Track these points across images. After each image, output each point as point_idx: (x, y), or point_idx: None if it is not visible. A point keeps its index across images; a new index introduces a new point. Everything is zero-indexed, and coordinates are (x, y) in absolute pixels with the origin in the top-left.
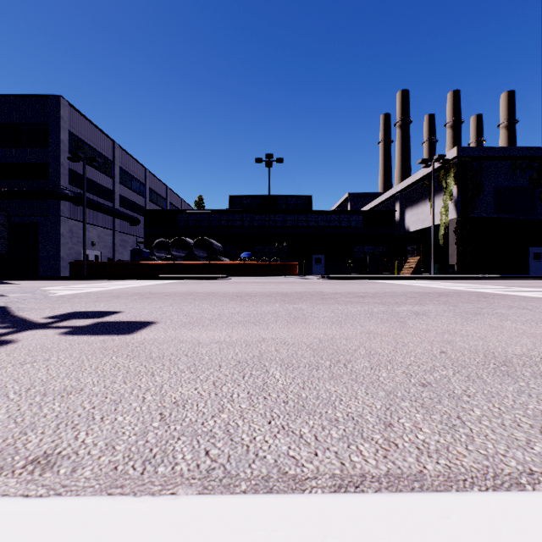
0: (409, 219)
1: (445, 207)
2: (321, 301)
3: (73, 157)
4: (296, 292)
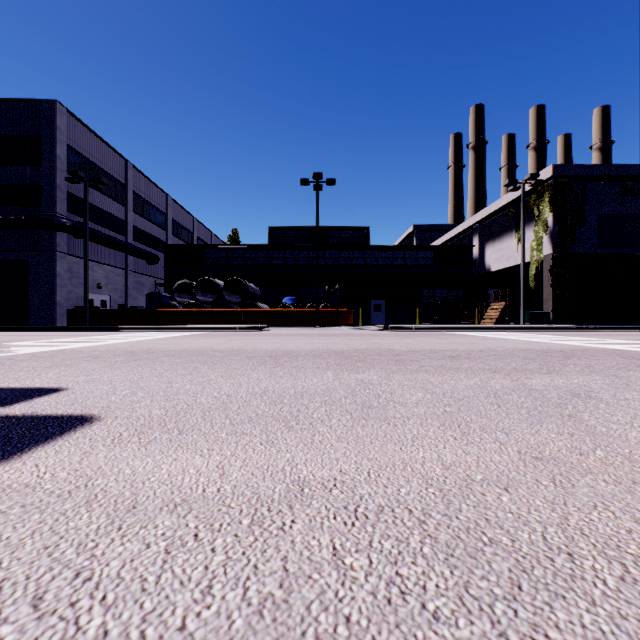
0: (490, 256)
1: (538, 241)
2: (397, 365)
3: (72, 178)
4: (356, 350)
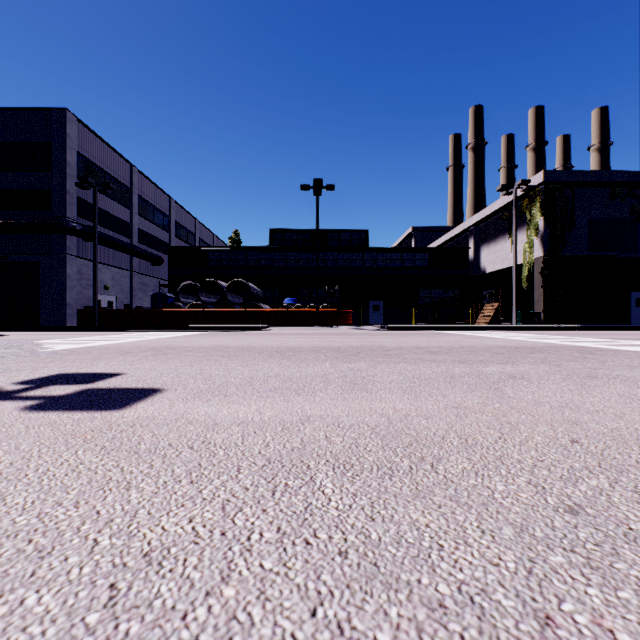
0: (485, 258)
1: (530, 244)
2: (383, 358)
3: (81, 183)
4: (351, 347)
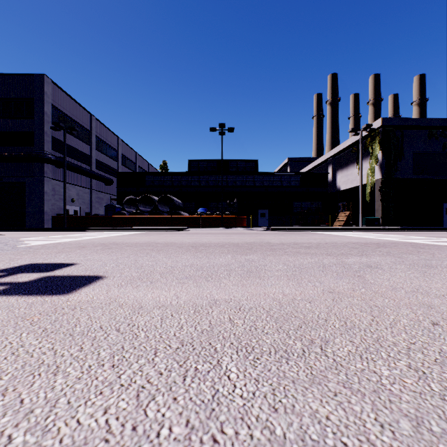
0: (340, 180)
1: (371, 169)
2: (270, 251)
3: (55, 127)
4: (246, 243)
